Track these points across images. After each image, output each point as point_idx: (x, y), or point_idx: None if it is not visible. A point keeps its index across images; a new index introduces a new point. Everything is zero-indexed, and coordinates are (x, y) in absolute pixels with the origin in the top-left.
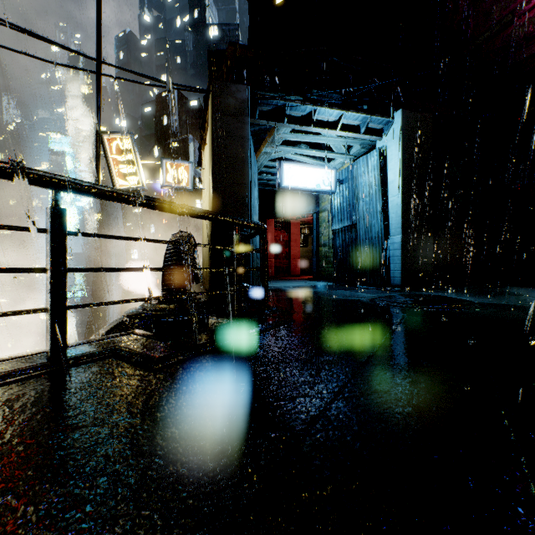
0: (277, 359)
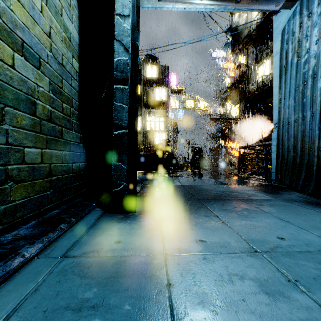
0: (228, 171)
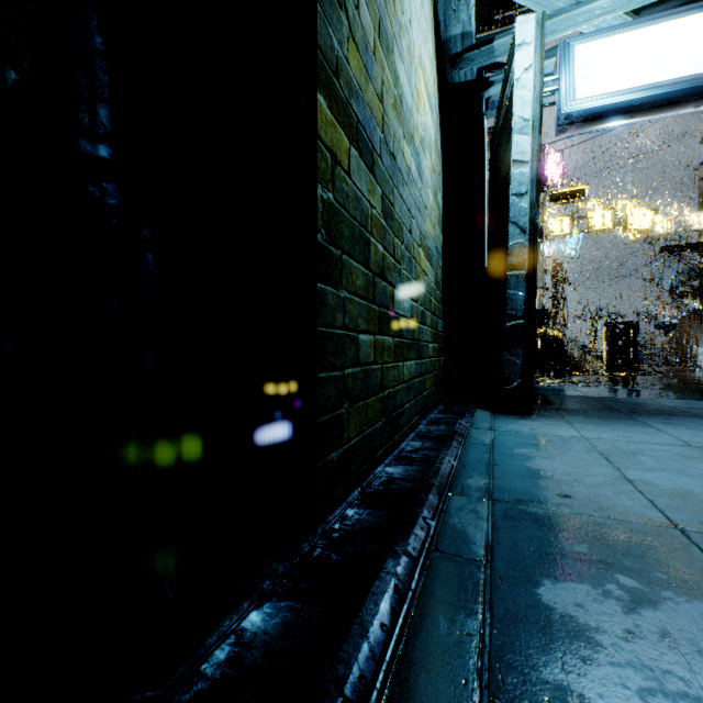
0: None
